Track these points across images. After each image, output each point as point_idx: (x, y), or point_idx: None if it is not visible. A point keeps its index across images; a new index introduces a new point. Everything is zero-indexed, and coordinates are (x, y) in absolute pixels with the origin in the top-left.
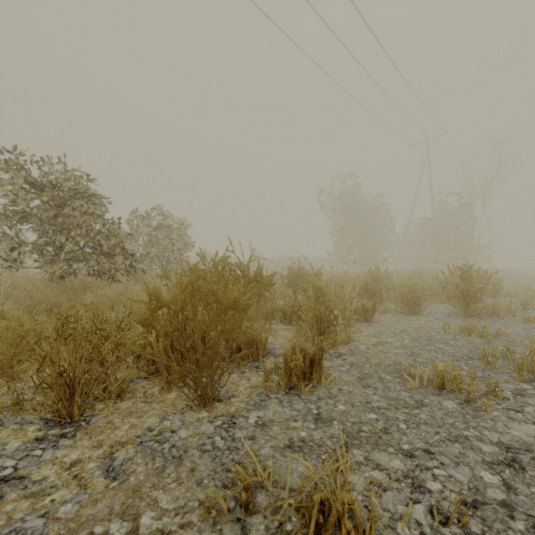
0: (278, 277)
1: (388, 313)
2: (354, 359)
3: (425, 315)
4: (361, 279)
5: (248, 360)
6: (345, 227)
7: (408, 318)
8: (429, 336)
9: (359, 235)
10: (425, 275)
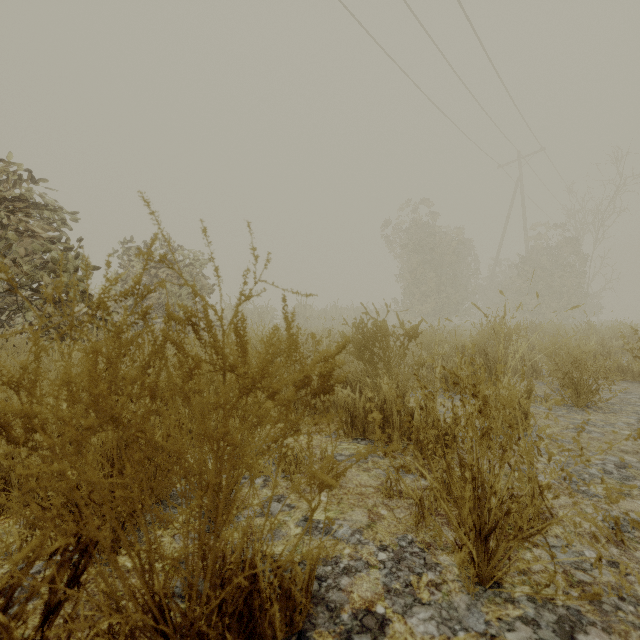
0: (333, 334)
1: (533, 403)
2: None
3: (608, 410)
4: (477, 341)
5: None
6: (418, 268)
7: (584, 417)
8: None
9: (436, 278)
10: (543, 331)
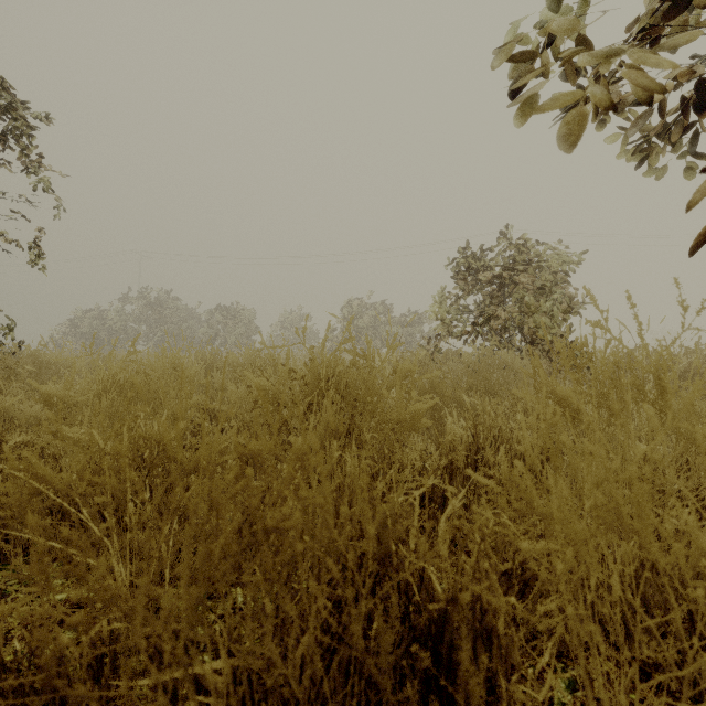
0: None
1: None
2: None
3: None
4: None
5: None
6: None
7: None
8: None
9: None
10: None
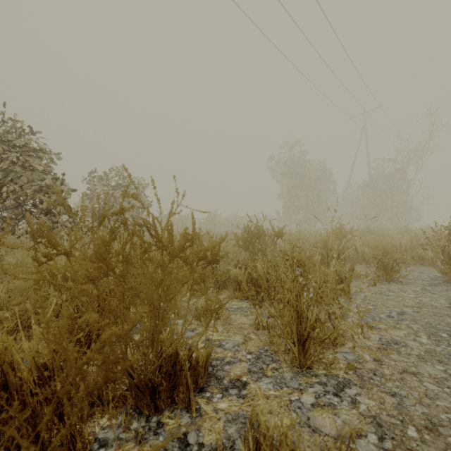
0: (233, 235)
1: (359, 279)
2: (374, 403)
3: (405, 283)
4: (324, 239)
5: (171, 407)
6: (293, 189)
7: (388, 287)
8: (447, 326)
9: (305, 196)
10: (376, 233)
